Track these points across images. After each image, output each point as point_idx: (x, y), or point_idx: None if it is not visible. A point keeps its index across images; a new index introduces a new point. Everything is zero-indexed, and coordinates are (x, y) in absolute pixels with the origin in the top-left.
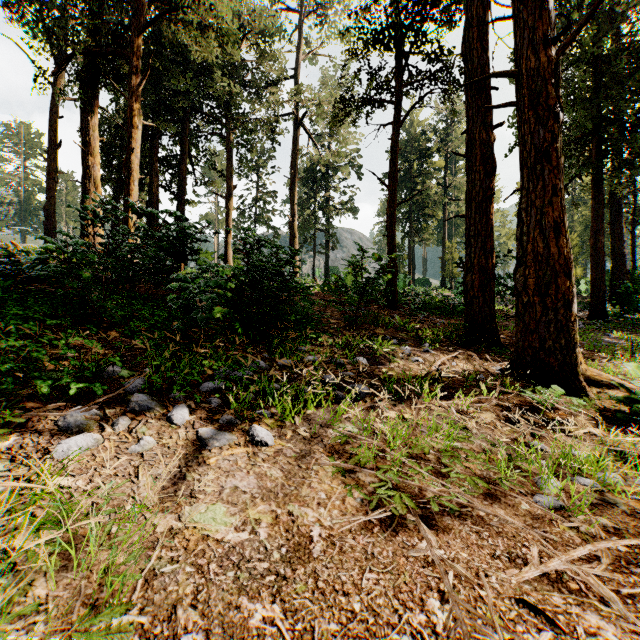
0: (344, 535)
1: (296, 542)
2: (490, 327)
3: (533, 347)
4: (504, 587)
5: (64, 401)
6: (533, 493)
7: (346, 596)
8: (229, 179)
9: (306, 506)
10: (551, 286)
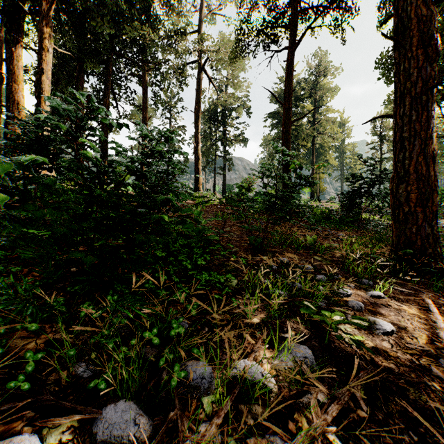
0: None
1: None
2: (433, 251)
3: None
4: None
5: None
6: None
7: None
8: (144, 111)
9: None
10: None
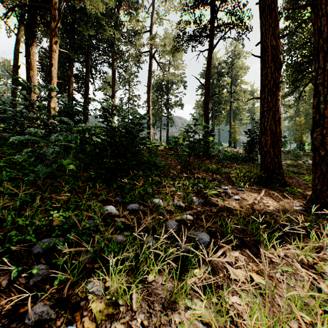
0: None
1: None
2: (278, 172)
3: None
4: None
5: None
6: None
7: None
8: (113, 86)
9: None
10: None
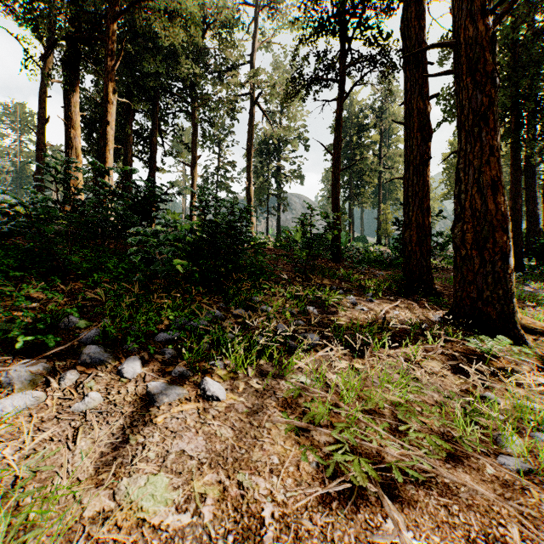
0: (299, 513)
1: (245, 525)
2: (427, 278)
3: (471, 297)
4: None
5: (14, 354)
6: (495, 453)
7: None
8: (194, 150)
9: (257, 474)
10: (489, 240)
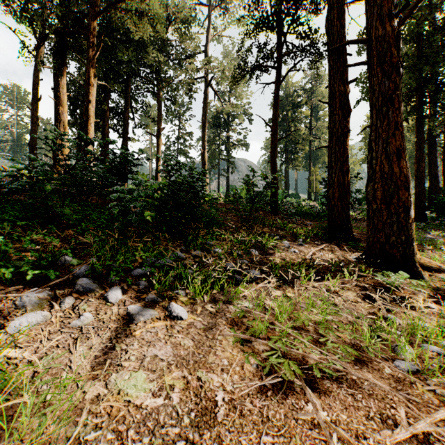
0: (243, 399)
1: (203, 406)
2: (346, 227)
3: (380, 242)
4: None
5: (24, 284)
6: (393, 358)
7: None
8: (159, 123)
9: (212, 372)
10: (394, 196)
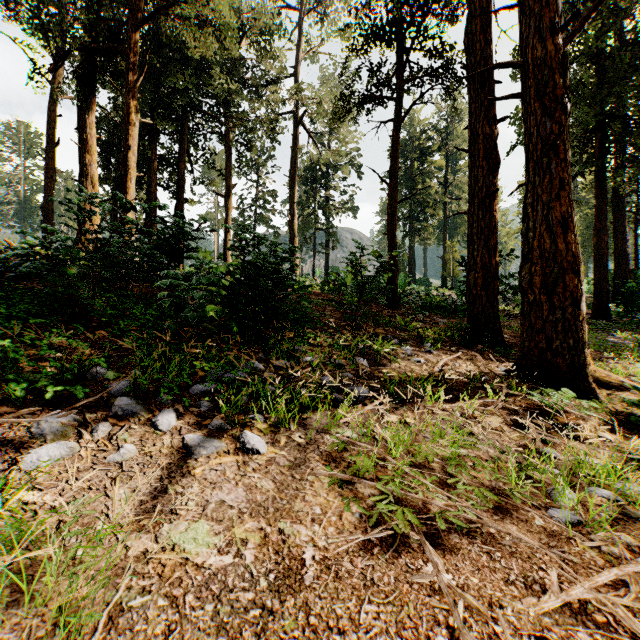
0: (340, 557)
1: (286, 566)
2: (493, 327)
3: (539, 347)
4: (521, 620)
5: (41, 405)
6: (547, 506)
7: (341, 634)
8: (228, 178)
9: (299, 523)
10: (558, 284)
